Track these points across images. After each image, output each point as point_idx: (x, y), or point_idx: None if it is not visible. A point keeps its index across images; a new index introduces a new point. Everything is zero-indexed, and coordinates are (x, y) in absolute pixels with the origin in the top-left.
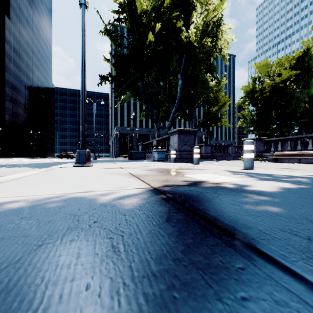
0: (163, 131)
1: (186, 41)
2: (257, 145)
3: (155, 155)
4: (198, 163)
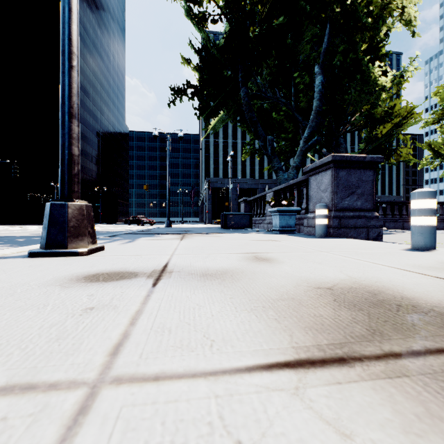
0: (285, 175)
1: None
2: None
3: (273, 219)
4: (432, 245)
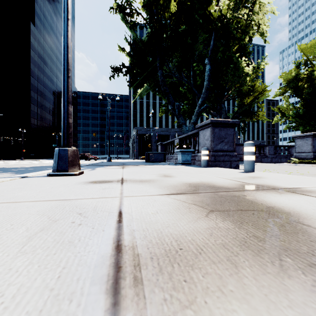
0: (187, 128)
1: (215, 15)
2: (315, 142)
3: (178, 156)
4: (252, 170)
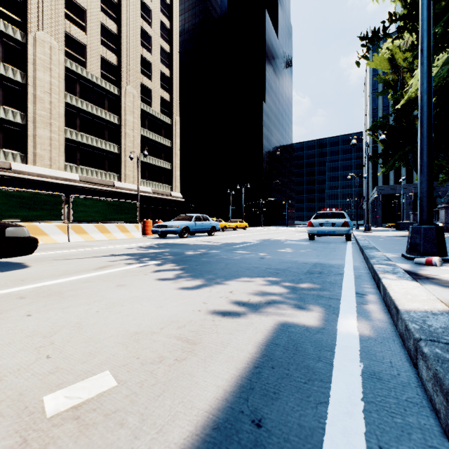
0: (441, 200)
1: None
2: None
3: None
4: None
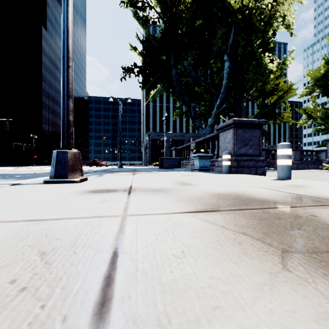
0: (204, 131)
1: (236, 7)
2: None
3: (195, 162)
4: (289, 177)
